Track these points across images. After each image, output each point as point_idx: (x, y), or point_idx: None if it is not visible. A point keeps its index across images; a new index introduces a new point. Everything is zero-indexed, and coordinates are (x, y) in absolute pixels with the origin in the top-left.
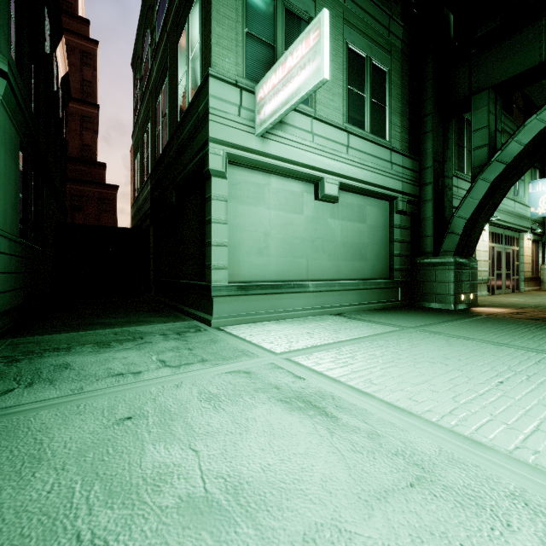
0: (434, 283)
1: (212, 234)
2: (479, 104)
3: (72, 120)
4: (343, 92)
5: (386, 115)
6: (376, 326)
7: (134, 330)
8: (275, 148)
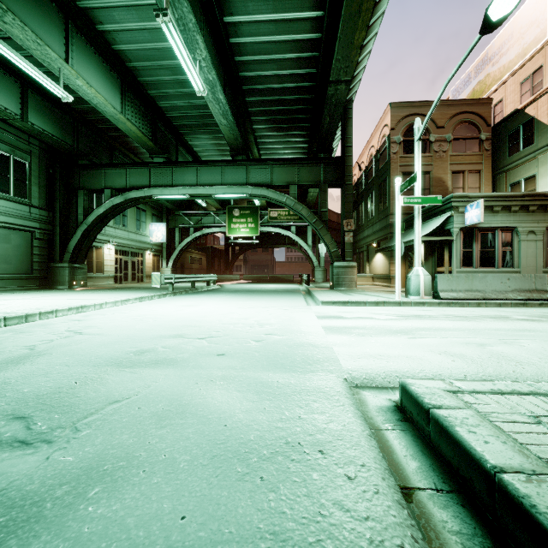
0: (59, 276)
1: None
2: (81, 194)
3: None
4: None
5: (27, 187)
6: (3, 293)
7: None
8: None
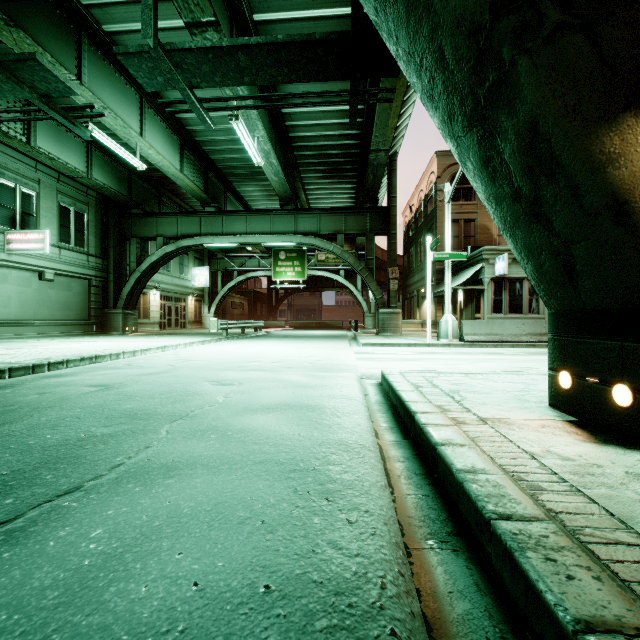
0: (113, 322)
1: None
2: (133, 243)
3: None
4: (57, 227)
5: (85, 237)
6: (72, 337)
7: None
8: (16, 258)
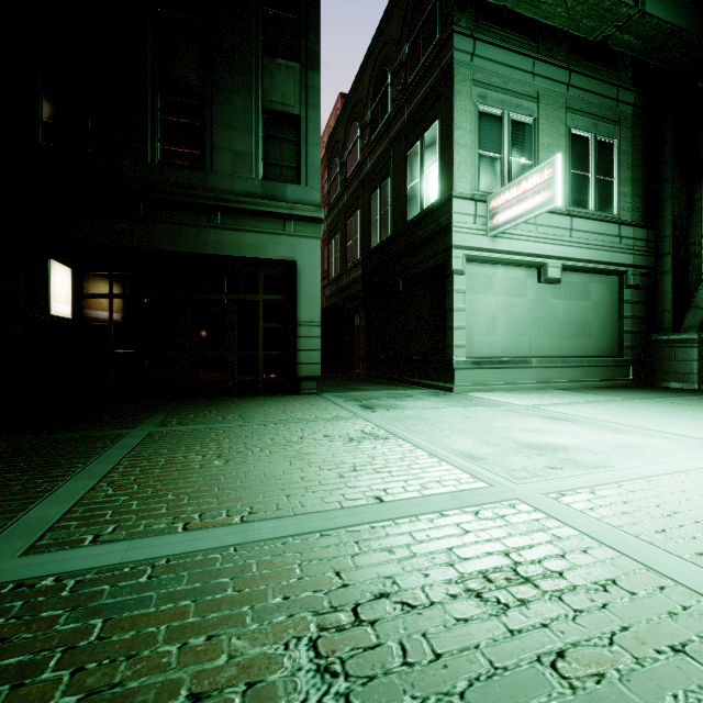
0: (673, 361)
1: (454, 320)
2: None
3: None
4: (566, 178)
5: (613, 189)
6: (602, 397)
7: (396, 392)
8: (502, 244)
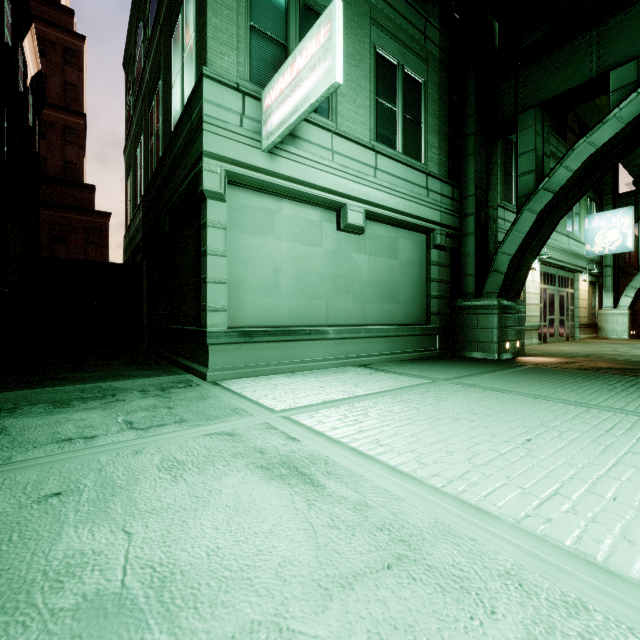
0: (476, 329)
1: (206, 268)
2: (525, 124)
3: (52, 132)
4: (370, 104)
5: (421, 134)
6: (404, 378)
7: (108, 386)
8: (286, 166)
